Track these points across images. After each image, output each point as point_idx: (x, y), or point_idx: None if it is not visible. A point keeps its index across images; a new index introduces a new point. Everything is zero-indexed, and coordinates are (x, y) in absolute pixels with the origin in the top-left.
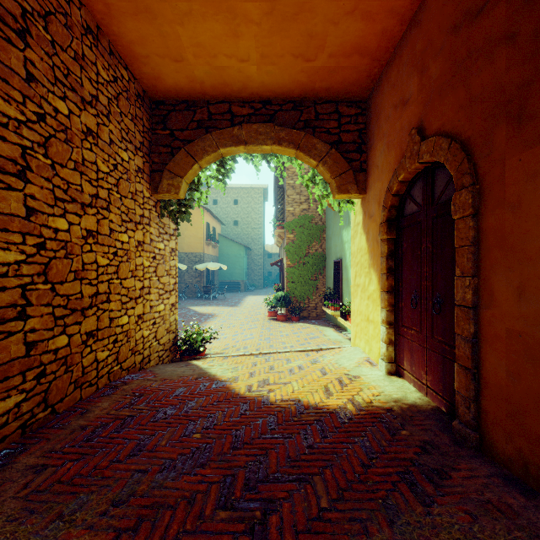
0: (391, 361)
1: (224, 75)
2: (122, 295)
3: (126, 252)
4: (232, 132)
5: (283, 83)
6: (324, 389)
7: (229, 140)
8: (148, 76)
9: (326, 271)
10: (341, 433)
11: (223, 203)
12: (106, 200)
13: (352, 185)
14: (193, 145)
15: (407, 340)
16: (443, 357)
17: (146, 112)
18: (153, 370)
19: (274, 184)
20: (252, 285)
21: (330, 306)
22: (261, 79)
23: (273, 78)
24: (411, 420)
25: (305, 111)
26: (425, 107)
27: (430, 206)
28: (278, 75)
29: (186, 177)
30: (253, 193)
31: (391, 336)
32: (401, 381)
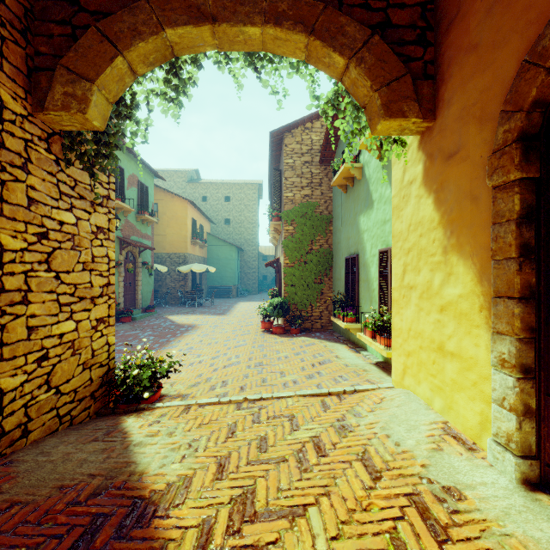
0: (529, 454)
1: None
2: None
3: None
4: None
5: None
6: None
7: (181, 13)
8: None
9: (333, 271)
10: None
11: (213, 200)
12: None
13: (410, 102)
14: (113, 20)
15: None
16: None
17: None
18: (17, 461)
19: (269, 169)
20: (245, 290)
21: (342, 317)
22: None
23: None
24: None
25: None
26: None
27: None
28: None
29: (100, 82)
30: (246, 189)
31: (529, 397)
32: None
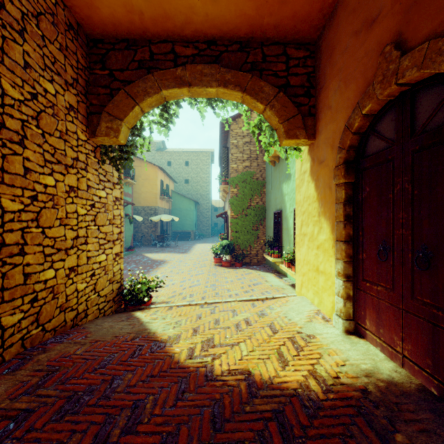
0: (349, 318)
1: (164, 4)
2: (46, 246)
3: (51, 197)
4: (175, 72)
5: (229, 16)
6: (277, 354)
7: (171, 81)
8: (80, 3)
9: (266, 221)
10: (312, 439)
11: (175, 164)
12: (19, 133)
13: (300, 130)
14: (134, 86)
15: (372, 297)
16: (433, 325)
17: (81, 48)
18: (87, 327)
19: (219, 145)
20: (201, 234)
21: (271, 254)
22: (205, 11)
23: (219, 10)
24: (399, 411)
25: (251, 53)
26: (407, 13)
27: (409, 138)
28: (224, 5)
29: (126, 120)
30: (202, 156)
31: (349, 290)
32: (364, 344)
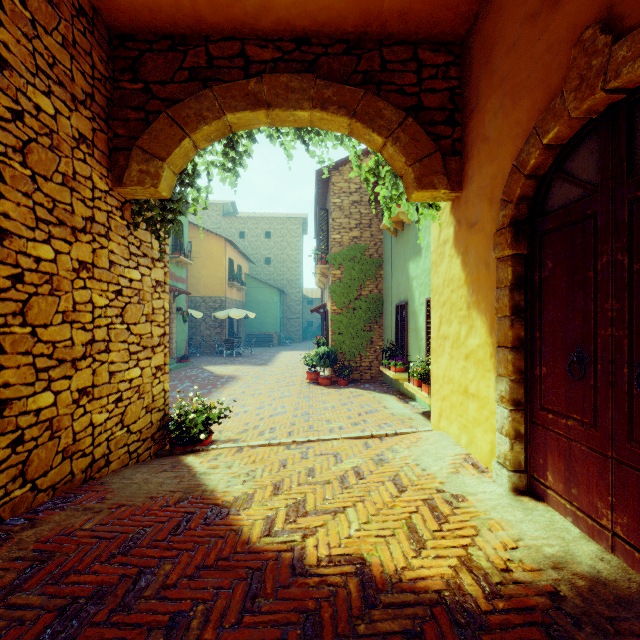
0: (519, 469)
1: None
2: (38, 356)
3: (47, 278)
4: (246, 86)
5: None
6: (407, 528)
7: (240, 100)
8: None
9: (383, 319)
10: None
11: (251, 236)
12: None
13: (439, 176)
14: (182, 107)
15: (557, 436)
16: None
17: (100, 47)
18: (108, 483)
19: (315, 206)
20: (288, 338)
21: (391, 366)
22: None
23: None
24: (617, 634)
25: (364, 57)
26: None
27: (625, 178)
28: None
29: (169, 160)
30: (289, 224)
31: (519, 425)
32: (544, 510)
